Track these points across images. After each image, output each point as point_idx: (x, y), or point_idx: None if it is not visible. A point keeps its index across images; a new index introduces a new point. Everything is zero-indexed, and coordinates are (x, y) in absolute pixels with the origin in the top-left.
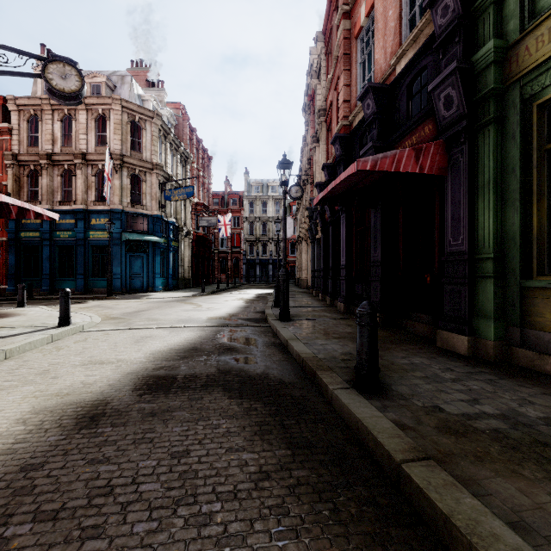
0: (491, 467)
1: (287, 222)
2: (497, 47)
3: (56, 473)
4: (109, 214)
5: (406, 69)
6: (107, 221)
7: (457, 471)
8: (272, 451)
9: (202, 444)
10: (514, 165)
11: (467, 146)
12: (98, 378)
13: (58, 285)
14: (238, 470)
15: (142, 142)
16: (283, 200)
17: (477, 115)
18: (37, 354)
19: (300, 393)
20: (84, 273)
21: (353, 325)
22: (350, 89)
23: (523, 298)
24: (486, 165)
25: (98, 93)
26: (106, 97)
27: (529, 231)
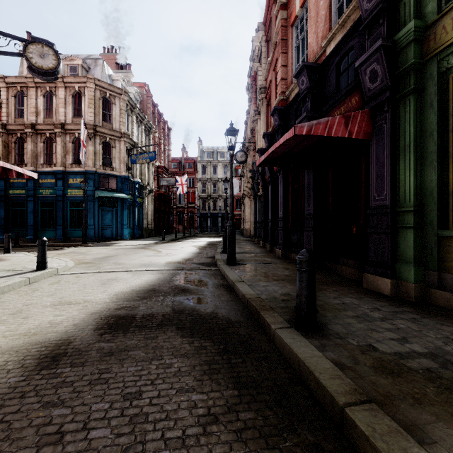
0: (430, 410)
1: (234, 182)
2: (417, 27)
3: (9, 419)
4: (84, 175)
5: (335, 50)
6: (82, 181)
7: (399, 415)
8: (220, 391)
9: (154, 385)
10: (432, 130)
11: (390, 114)
12: (65, 318)
13: (40, 234)
14: (187, 413)
15: (112, 115)
16: (230, 162)
17: (399, 87)
18: (14, 295)
19: (245, 331)
20: (63, 224)
21: (290, 269)
22: (287, 69)
23: (439, 246)
24: (407, 130)
25: (75, 73)
26: (81, 77)
27: (445, 187)
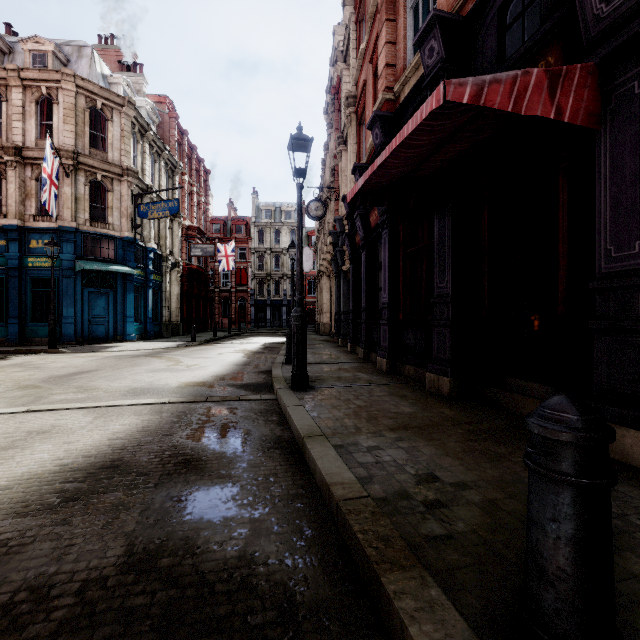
0: None
1: (305, 253)
2: None
3: None
4: (57, 234)
5: None
6: (48, 242)
7: None
8: None
9: None
10: None
11: None
12: None
13: None
14: None
15: (107, 138)
16: (298, 198)
17: None
18: None
19: None
20: (20, 316)
21: (409, 398)
22: (396, 49)
23: None
24: None
25: (42, 66)
26: (52, 71)
27: None
